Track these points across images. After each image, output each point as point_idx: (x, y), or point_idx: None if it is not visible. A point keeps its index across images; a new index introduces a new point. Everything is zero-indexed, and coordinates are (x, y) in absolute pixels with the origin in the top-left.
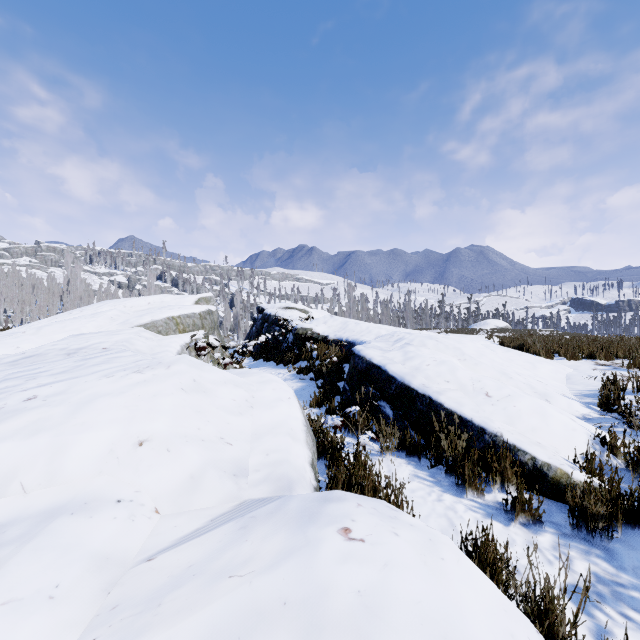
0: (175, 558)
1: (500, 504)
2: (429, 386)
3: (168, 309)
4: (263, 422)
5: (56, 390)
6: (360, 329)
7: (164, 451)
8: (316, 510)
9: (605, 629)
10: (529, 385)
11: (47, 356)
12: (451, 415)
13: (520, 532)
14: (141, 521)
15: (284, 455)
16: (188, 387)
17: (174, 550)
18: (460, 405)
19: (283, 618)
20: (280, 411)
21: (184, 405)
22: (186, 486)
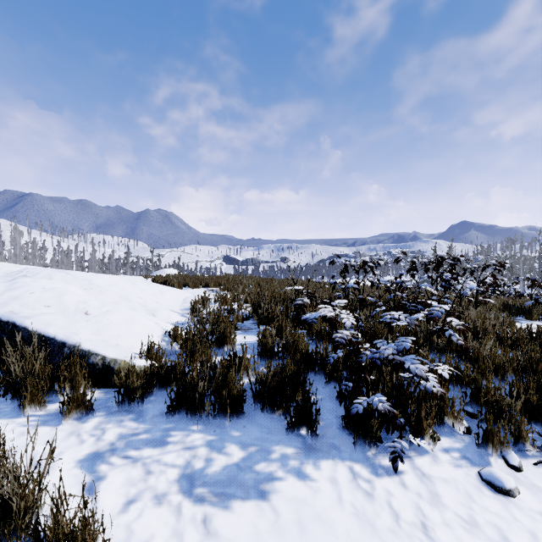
0: None
1: (63, 408)
2: (19, 312)
3: None
4: None
5: None
6: None
7: None
8: None
9: (100, 477)
10: (144, 305)
11: None
12: (34, 337)
13: (68, 427)
14: None
15: None
16: None
17: None
18: (48, 325)
19: None
20: None
21: None
22: None
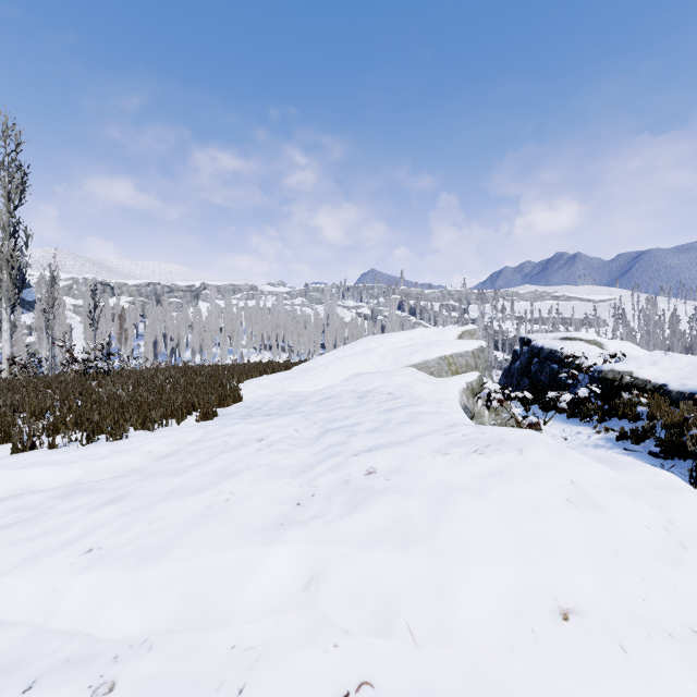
0: None
1: None
2: None
3: (436, 346)
4: None
5: (391, 464)
6: None
7: (614, 647)
8: None
9: None
10: None
11: (342, 398)
12: None
13: None
14: None
15: None
16: (572, 496)
17: None
18: None
19: None
20: None
21: (590, 537)
22: None
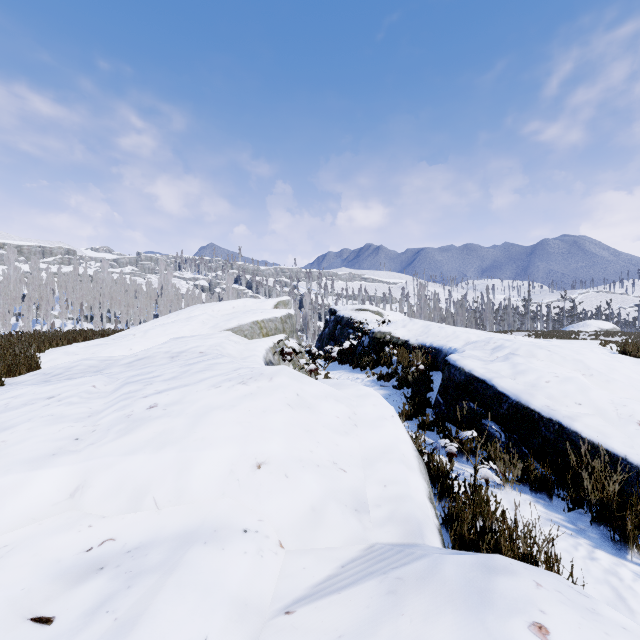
0: (318, 618)
1: None
2: (555, 409)
3: (252, 313)
4: (371, 444)
5: (172, 399)
6: (445, 334)
7: (282, 476)
8: (483, 585)
9: None
10: None
11: (155, 359)
12: (593, 448)
13: None
14: (269, 557)
15: (404, 489)
16: (293, 402)
17: (313, 606)
18: (605, 436)
19: None
20: (387, 432)
21: (293, 423)
22: (308, 519)
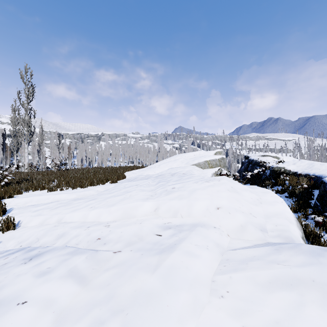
0: (245, 252)
1: None
2: None
3: (204, 157)
4: (269, 211)
5: (180, 186)
6: (325, 168)
7: (227, 213)
8: (321, 252)
9: None
10: None
11: (165, 175)
12: None
13: None
14: (224, 237)
15: (286, 228)
16: (230, 189)
17: (243, 249)
18: None
19: (314, 285)
20: (278, 207)
21: (231, 196)
22: (239, 229)
